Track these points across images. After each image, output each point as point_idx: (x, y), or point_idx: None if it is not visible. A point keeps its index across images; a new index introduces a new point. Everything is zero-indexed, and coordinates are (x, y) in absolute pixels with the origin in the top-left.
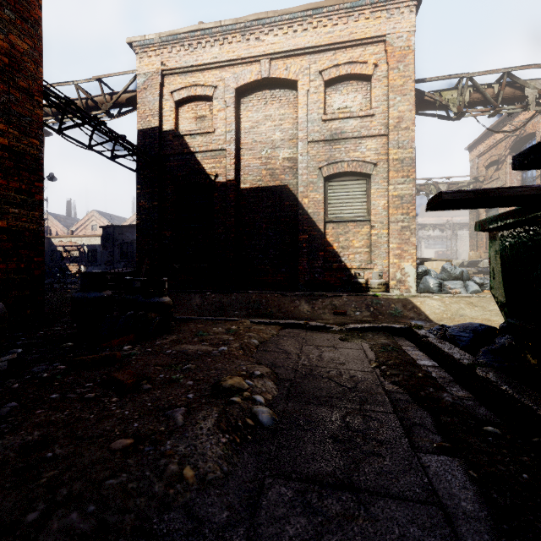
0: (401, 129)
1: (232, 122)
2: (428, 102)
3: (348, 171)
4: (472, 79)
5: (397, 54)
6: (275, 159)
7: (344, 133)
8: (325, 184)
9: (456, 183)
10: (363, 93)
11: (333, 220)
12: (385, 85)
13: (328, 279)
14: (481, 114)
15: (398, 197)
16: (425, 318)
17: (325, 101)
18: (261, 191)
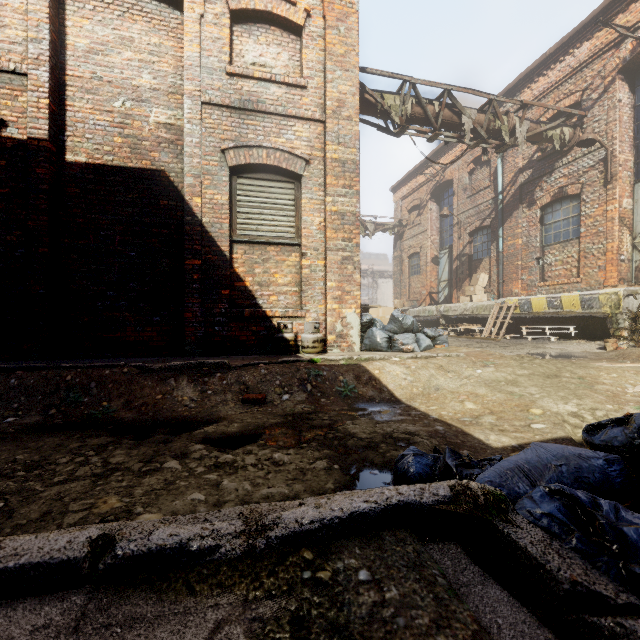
0: (343, 118)
1: (41, 24)
2: (369, 103)
3: (269, 164)
4: (415, 87)
5: (337, 8)
6: (140, 120)
7: (262, 104)
8: (231, 180)
9: (382, 224)
10: (291, 51)
11: (245, 239)
12: (322, 49)
13: (236, 334)
14: (421, 135)
15: (338, 214)
16: (390, 396)
17: (232, 44)
18: (112, 173)
